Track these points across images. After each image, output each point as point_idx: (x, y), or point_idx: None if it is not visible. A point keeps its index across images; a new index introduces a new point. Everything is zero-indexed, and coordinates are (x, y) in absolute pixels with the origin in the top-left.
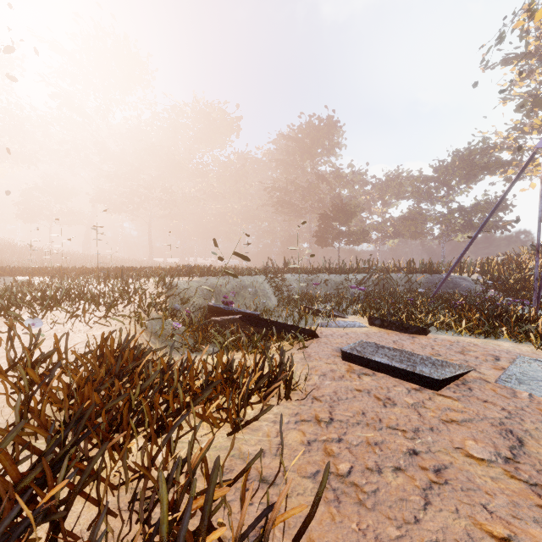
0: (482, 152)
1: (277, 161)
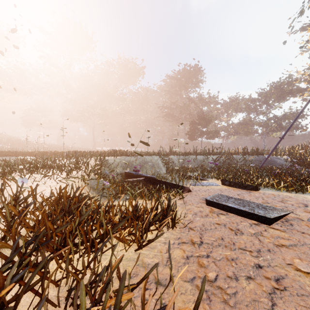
0: (288, 83)
1: (165, 91)
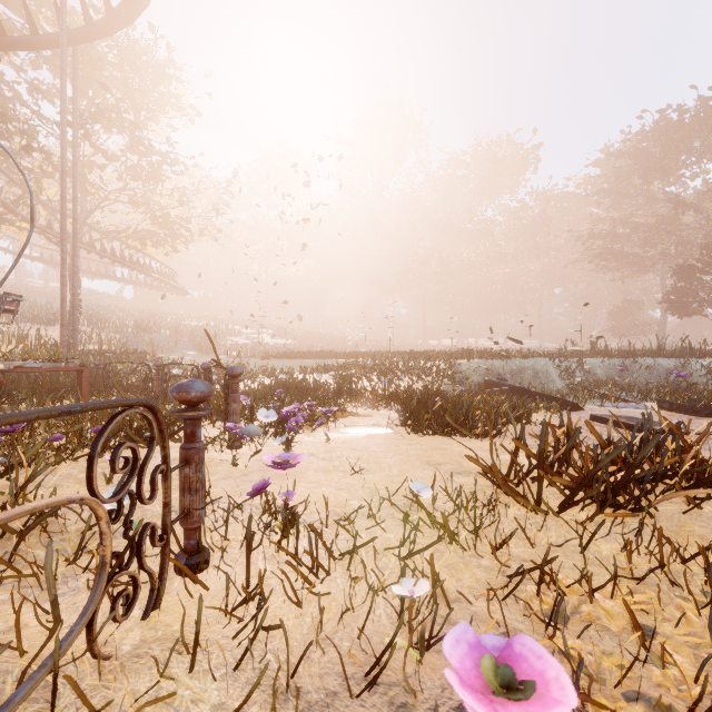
0: None
1: (598, 194)
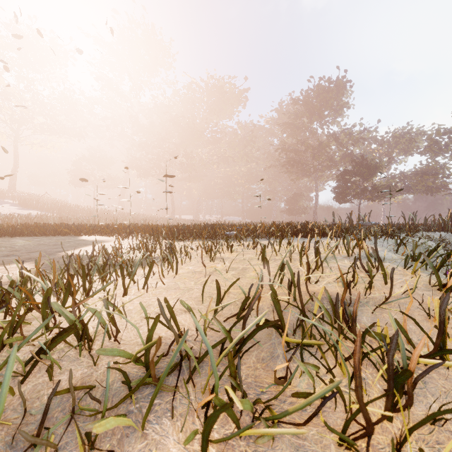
0: None
1: (285, 124)
